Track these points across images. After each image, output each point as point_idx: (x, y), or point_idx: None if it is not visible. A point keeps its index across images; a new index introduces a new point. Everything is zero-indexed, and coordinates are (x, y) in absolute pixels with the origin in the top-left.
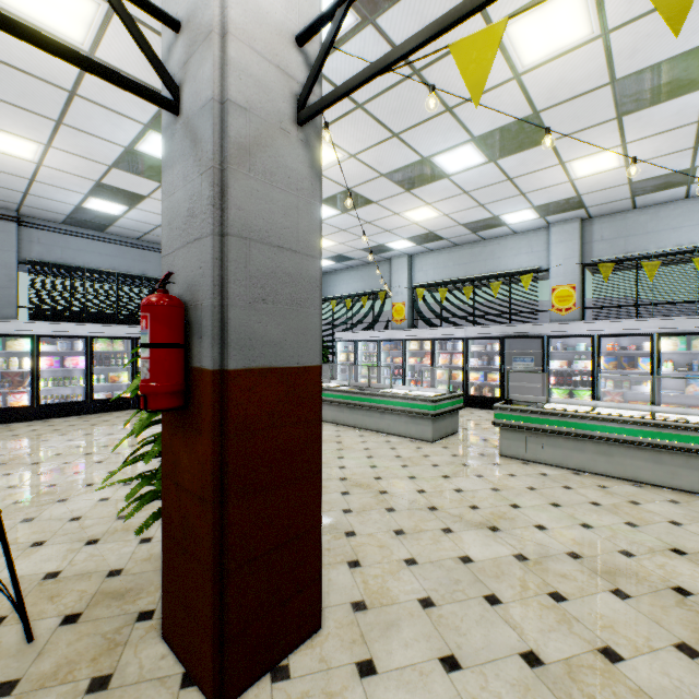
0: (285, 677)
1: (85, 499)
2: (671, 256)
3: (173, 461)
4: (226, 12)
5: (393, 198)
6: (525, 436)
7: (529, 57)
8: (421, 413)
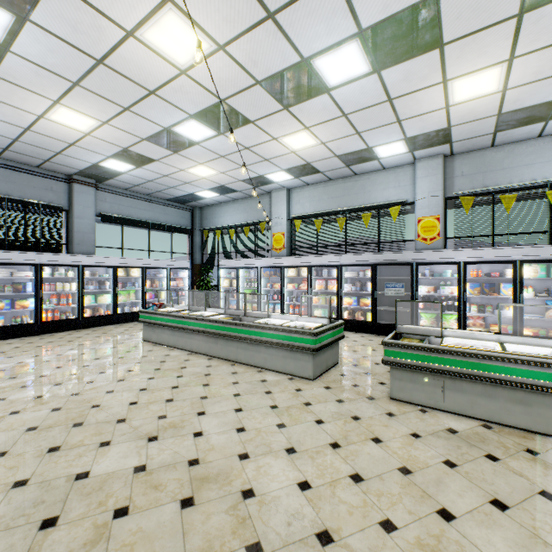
0: None
1: None
2: (525, 189)
3: None
4: None
5: (271, 117)
6: (421, 377)
7: None
8: (300, 347)
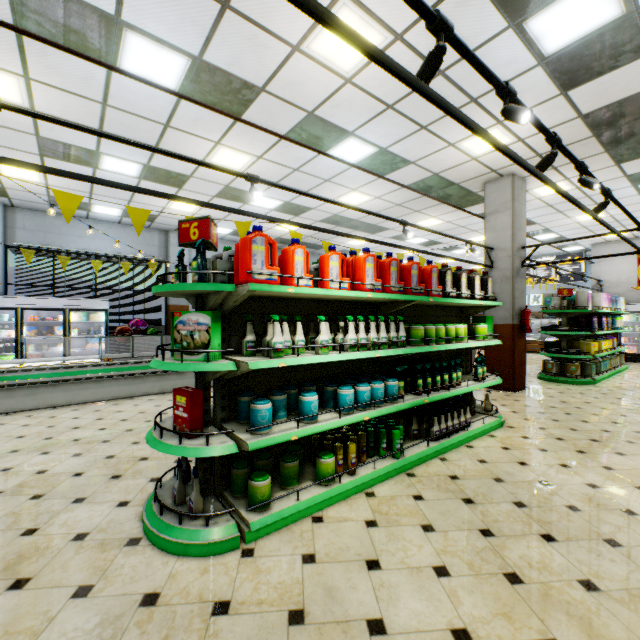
0: None
1: None
2: (78, 255)
3: None
4: None
5: None
6: None
7: None
8: None
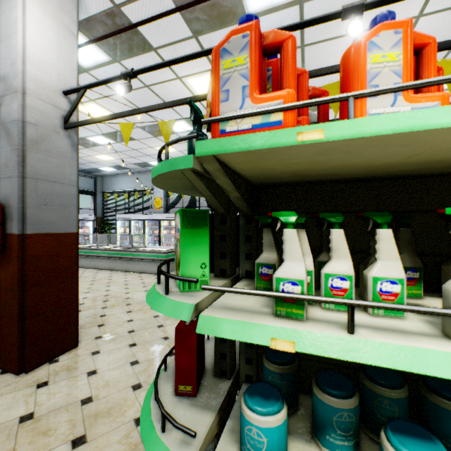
0: (56, 362)
1: None
2: None
3: None
4: (25, 84)
5: (148, 139)
6: None
7: (200, 92)
8: (159, 259)
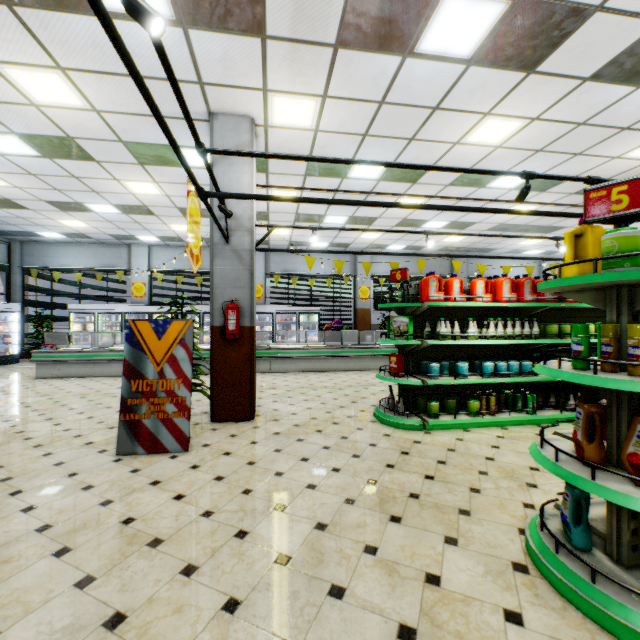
0: (260, 415)
1: (41, 427)
2: (301, 276)
3: (223, 358)
4: (253, 226)
5: (172, 217)
6: (263, 361)
7: None
8: (206, 358)
